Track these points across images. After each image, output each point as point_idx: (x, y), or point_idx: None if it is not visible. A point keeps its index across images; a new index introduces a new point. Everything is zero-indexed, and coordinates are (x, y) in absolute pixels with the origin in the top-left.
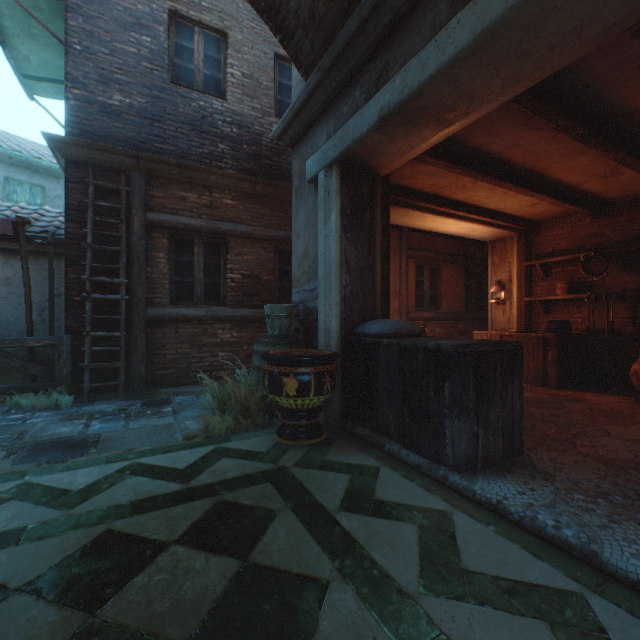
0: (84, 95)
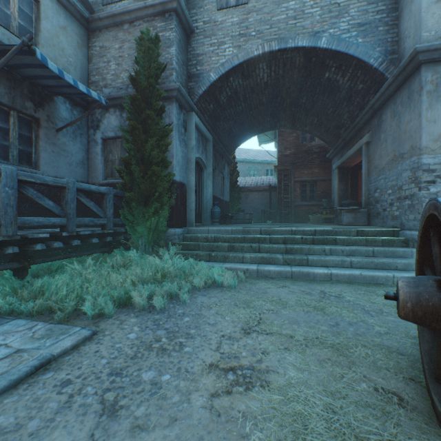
0: (281, 154)
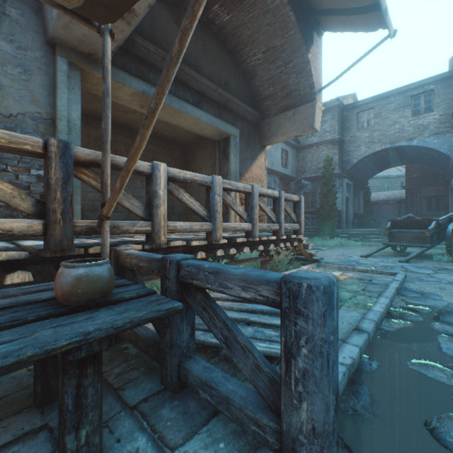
0: (407, 177)
